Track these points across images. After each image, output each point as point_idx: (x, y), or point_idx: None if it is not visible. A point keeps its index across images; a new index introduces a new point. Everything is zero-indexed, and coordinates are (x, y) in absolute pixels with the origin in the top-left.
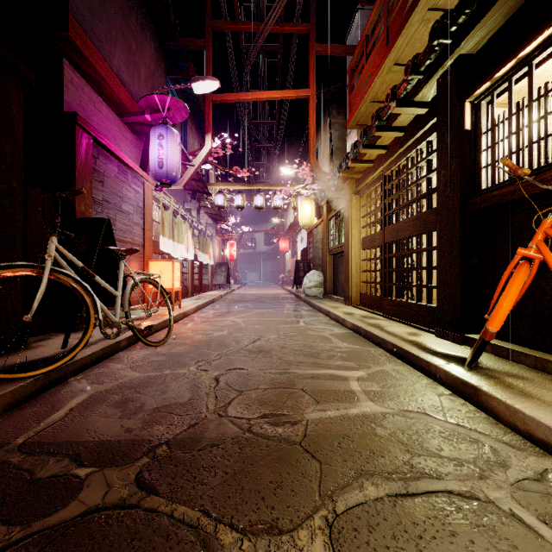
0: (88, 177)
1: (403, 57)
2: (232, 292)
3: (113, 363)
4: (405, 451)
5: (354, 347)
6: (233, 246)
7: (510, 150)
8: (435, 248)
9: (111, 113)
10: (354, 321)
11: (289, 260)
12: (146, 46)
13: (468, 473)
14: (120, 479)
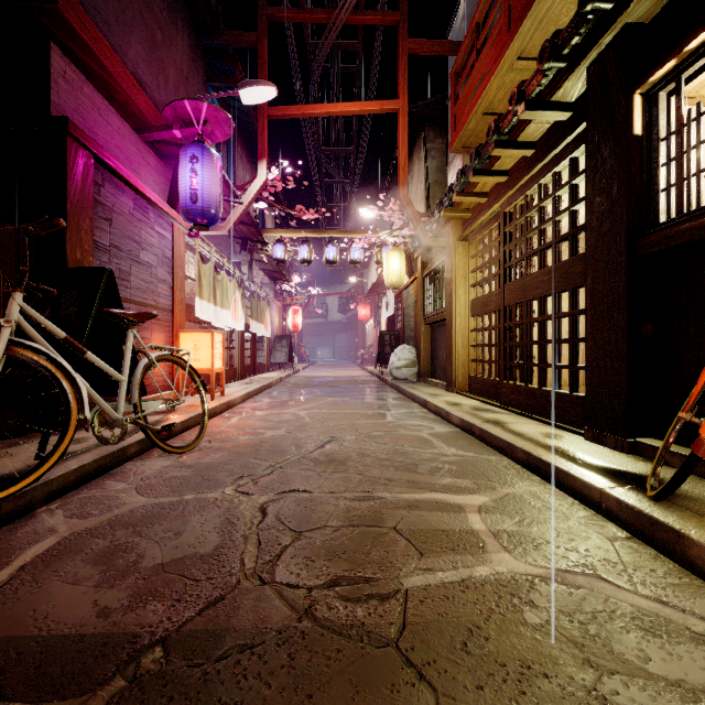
0: (87, 211)
1: (530, 47)
2: (296, 374)
3: (112, 481)
4: (585, 662)
5: (467, 454)
6: (297, 313)
7: None
8: (583, 312)
9: (125, 126)
10: (464, 415)
11: (370, 332)
12: (176, 39)
13: None
14: None
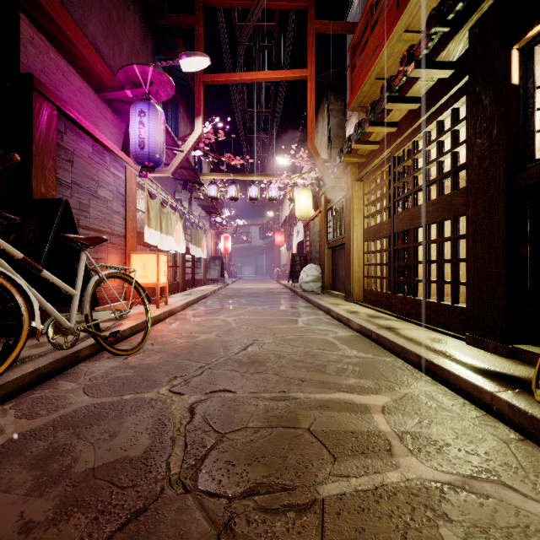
0: (50, 153)
1: (415, 22)
2: (226, 287)
3: (64, 381)
4: None
5: (367, 356)
6: (227, 239)
7: None
8: (464, 237)
9: (86, 86)
10: (361, 322)
11: (284, 254)
12: (129, 19)
13: None
14: None
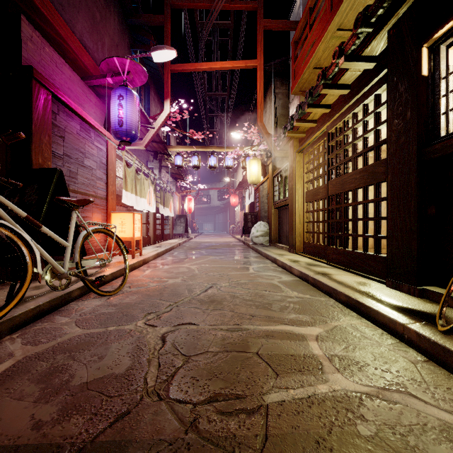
0: (46, 131)
1: (346, 22)
2: (190, 240)
3: (59, 316)
4: None
5: (305, 296)
6: (190, 201)
7: None
8: (384, 199)
9: (74, 75)
10: (301, 269)
11: (238, 213)
12: (110, 18)
13: None
14: None
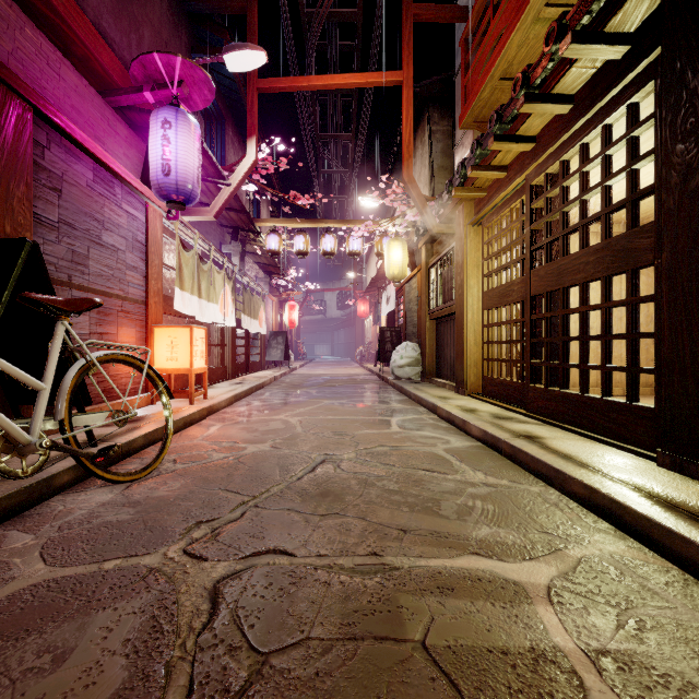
0: (21, 175)
1: None
2: (292, 372)
3: (16, 531)
4: None
5: (500, 482)
6: (293, 308)
7: None
8: (651, 299)
9: (85, 85)
10: (485, 426)
11: (369, 329)
12: None
13: None
14: None
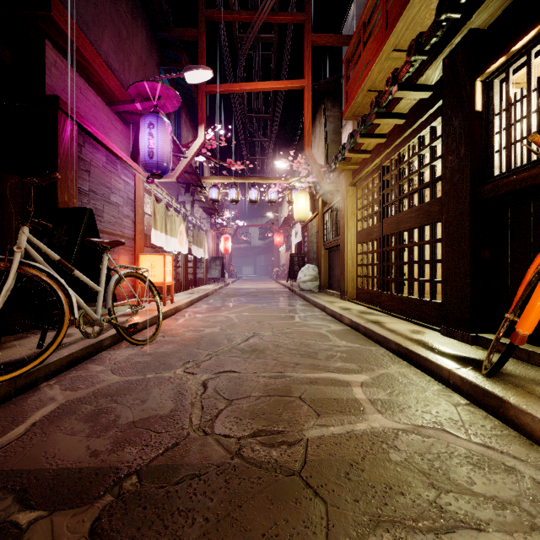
0: (72, 165)
1: (402, 42)
2: (227, 286)
3: (93, 365)
4: (429, 485)
5: (354, 345)
6: (227, 240)
7: (529, 130)
8: (440, 240)
9: (99, 101)
10: (352, 317)
11: (283, 255)
12: (137, 34)
13: (515, 520)
14: (70, 530)
